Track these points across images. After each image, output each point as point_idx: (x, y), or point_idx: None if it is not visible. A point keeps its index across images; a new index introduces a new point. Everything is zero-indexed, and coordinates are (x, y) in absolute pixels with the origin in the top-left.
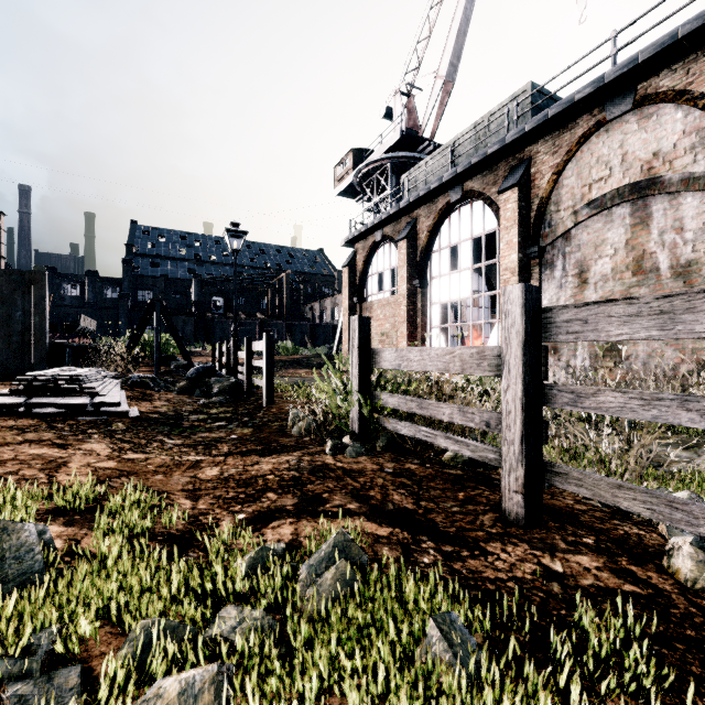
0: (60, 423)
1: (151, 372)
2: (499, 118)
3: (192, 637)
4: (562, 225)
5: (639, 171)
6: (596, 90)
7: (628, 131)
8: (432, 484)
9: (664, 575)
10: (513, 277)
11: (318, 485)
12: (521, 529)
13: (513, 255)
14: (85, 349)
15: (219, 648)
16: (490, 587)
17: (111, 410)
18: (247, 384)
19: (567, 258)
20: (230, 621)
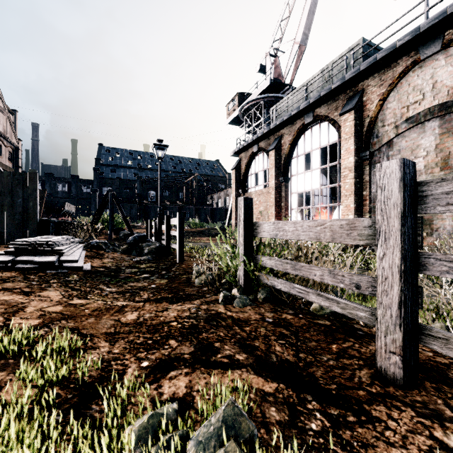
0: (32, 275)
1: (106, 239)
2: (339, 64)
3: None
4: (386, 136)
5: (446, 94)
6: (413, 38)
7: (437, 66)
8: (307, 335)
9: None
10: (351, 173)
11: (212, 333)
12: (400, 389)
13: (351, 157)
14: (64, 224)
15: None
16: None
17: (70, 265)
18: (167, 247)
19: (390, 159)
20: None
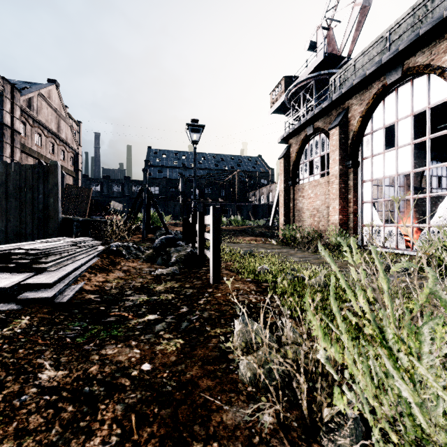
0: None
1: (140, 239)
2: None
3: None
4: None
5: None
6: None
7: None
8: None
9: None
10: None
11: None
12: None
13: None
14: (96, 222)
15: None
16: None
17: (30, 296)
18: (199, 255)
19: None
20: None
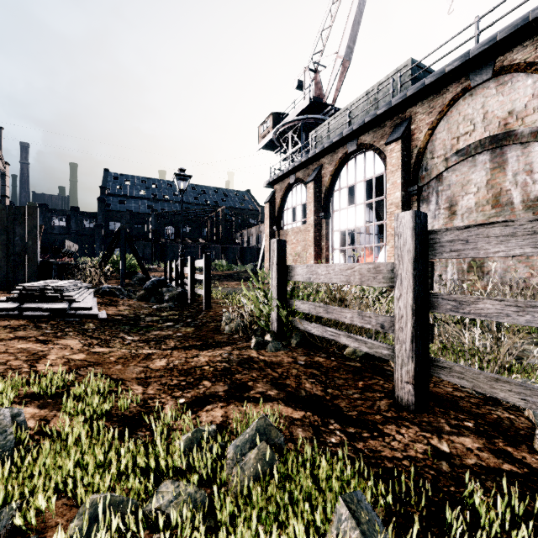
0: (44, 323)
1: (118, 284)
2: (386, 87)
3: (134, 510)
4: (436, 169)
5: (497, 126)
6: (463, 63)
7: (488, 95)
8: (336, 374)
9: (536, 455)
10: (397, 209)
11: (245, 374)
12: (412, 413)
13: (397, 192)
14: (67, 266)
15: (158, 520)
16: (388, 465)
17: (84, 313)
18: (190, 293)
19: (440, 195)
20: (168, 496)
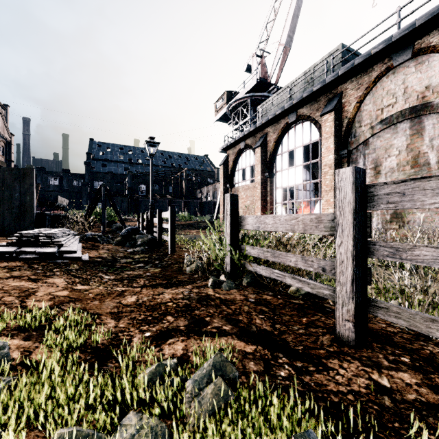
0: (36, 264)
1: (100, 232)
2: (320, 68)
3: None
4: (363, 136)
5: (416, 99)
6: (386, 46)
7: (408, 73)
8: (283, 311)
9: None
10: (330, 170)
11: (203, 310)
12: (352, 348)
13: (330, 155)
14: (59, 217)
15: None
16: (334, 399)
17: (70, 256)
18: (158, 239)
19: (366, 157)
20: (131, 429)
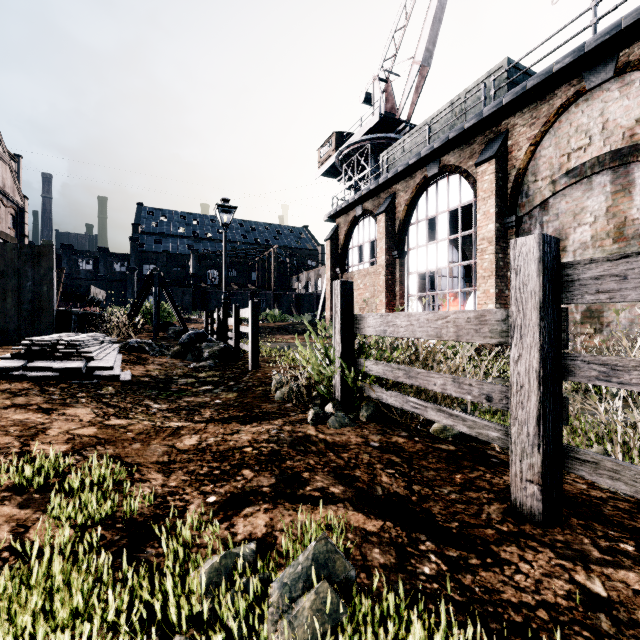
0: (52, 387)
1: (150, 338)
2: (475, 95)
3: None
4: (539, 194)
5: (621, 138)
6: (576, 60)
7: (609, 99)
8: (424, 462)
9: None
10: (491, 246)
11: (299, 461)
12: (538, 527)
13: (491, 224)
14: (90, 316)
15: None
16: (515, 618)
17: (103, 374)
18: (235, 349)
19: (545, 227)
20: None
